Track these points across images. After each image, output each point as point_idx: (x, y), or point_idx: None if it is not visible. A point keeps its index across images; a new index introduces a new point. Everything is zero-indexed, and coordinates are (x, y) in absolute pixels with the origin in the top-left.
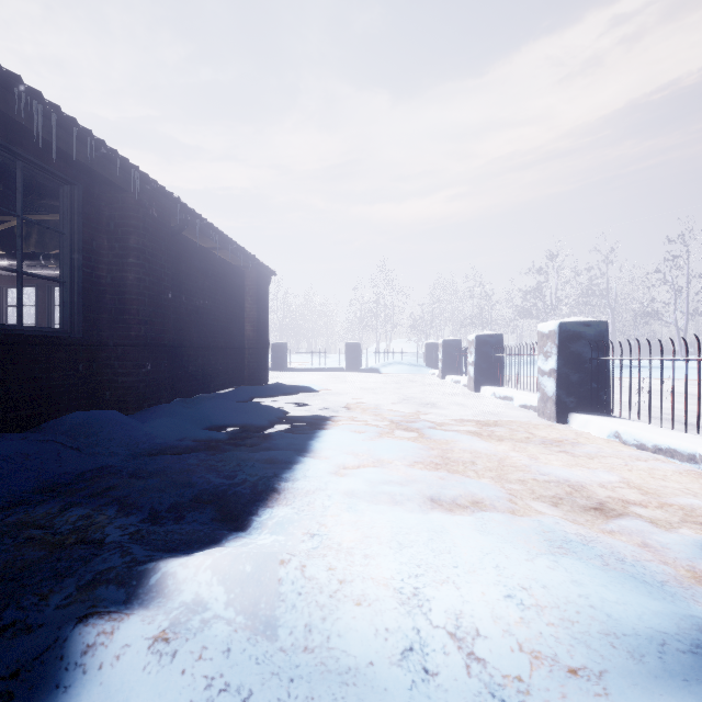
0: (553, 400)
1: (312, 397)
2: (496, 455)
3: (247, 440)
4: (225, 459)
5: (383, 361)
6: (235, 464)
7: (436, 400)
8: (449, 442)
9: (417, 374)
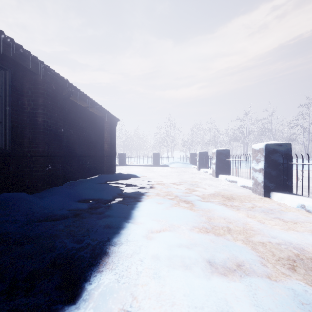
0: (262, 185)
1: (136, 180)
2: (239, 221)
3: (97, 209)
4: (81, 225)
5: (170, 161)
6: (85, 230)
7: (197, 182)
8: (210, 211)
9: (186, 167)
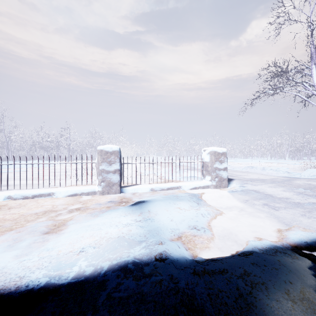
0: None
1: None
2: None
3: None
4: None
5: None
6: None
7: None
8: None
9: None
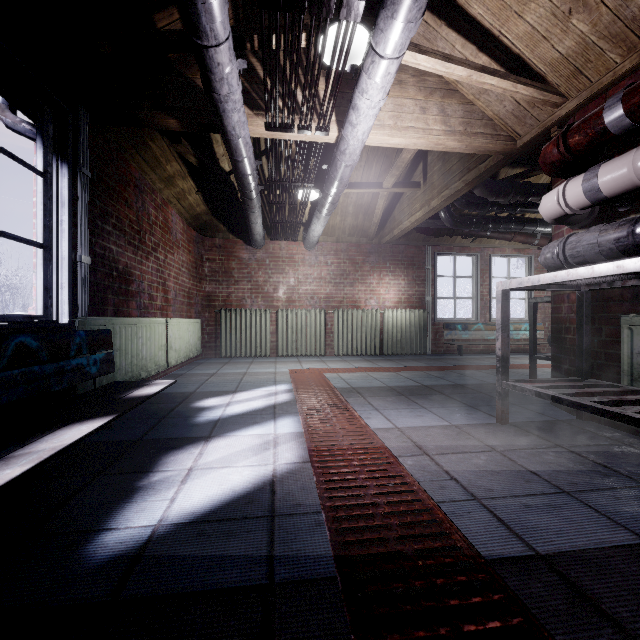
0: None
1: None
2: None
3: None
4: None
5: None
6: None
7: None
8: None
9: None
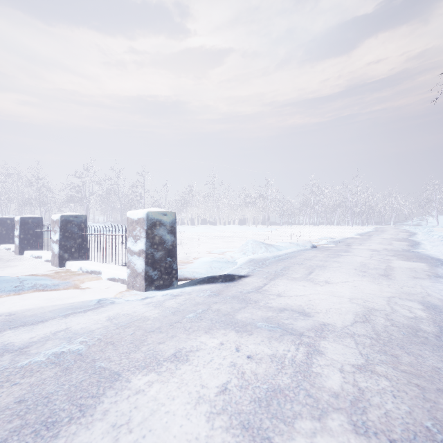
0: (18, 247)
1: None
2: None
3: None
4: None
5: None
6: None
7: None
8: None
9: None
